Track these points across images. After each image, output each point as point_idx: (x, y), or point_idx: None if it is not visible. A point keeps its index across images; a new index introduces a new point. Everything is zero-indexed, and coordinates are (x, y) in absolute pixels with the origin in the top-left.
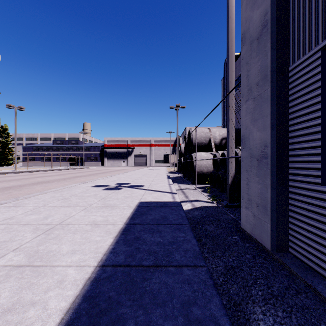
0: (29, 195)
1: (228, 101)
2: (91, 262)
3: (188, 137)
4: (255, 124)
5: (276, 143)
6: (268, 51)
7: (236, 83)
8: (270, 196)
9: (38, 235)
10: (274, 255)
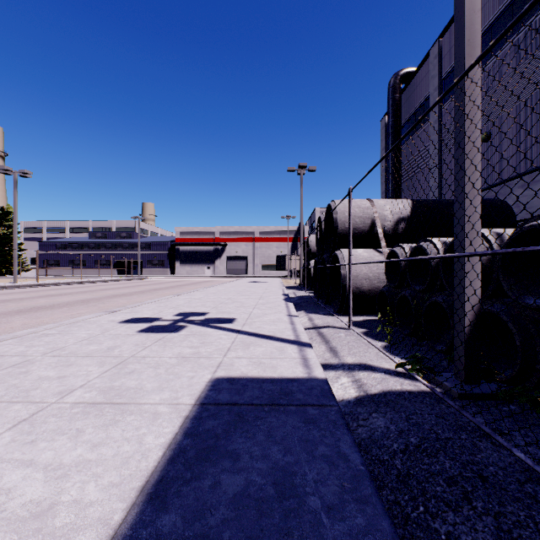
0: None
1: (461, 95)
2: None
3: (325, 219)
4: None
5: None
6: None
7: (409, 123)
8: None
9: None
10: None
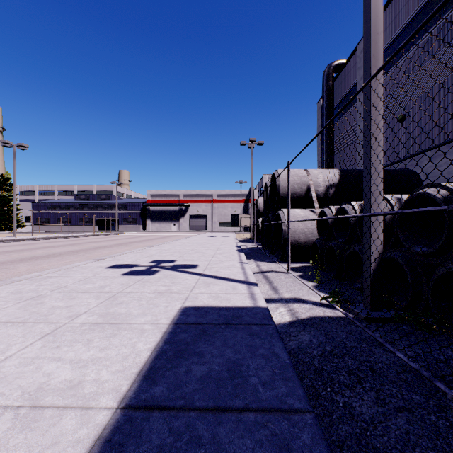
0: None
1: (368, 96)
2: None
3: (270, 185)
4: None
5: None
6: None
7: (340, 105)
8: None
9: None
10: None
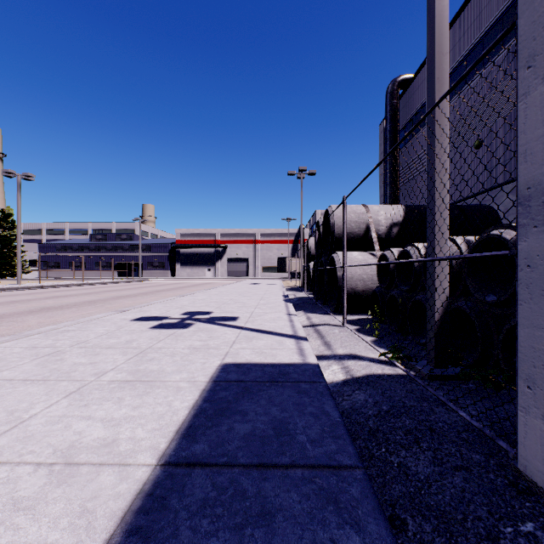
0: None
1: (432, 124)
2: None
3: (323, 224)
4: None
5: None
6: None
7: (407, 128)
8: None
9: None
10: None
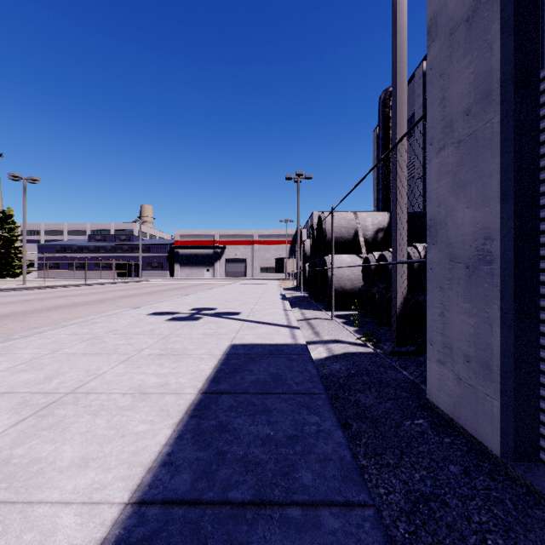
0: (32, 332)
1: (395, 158)
2: (117, 492)
3: (317, 228)
4: (462, 193)
5: (514, 231)
6: (493, 40)
7: None
8: (500, 342)
9: (23, 418)
10: (511, 468)
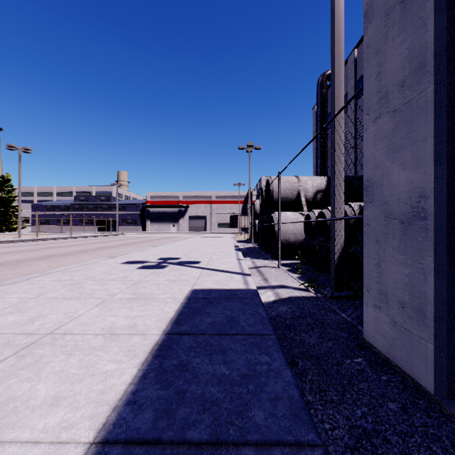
0: (21, 278)
1: (333, 128)
2: (84, 431)
3: (266, 190)
4: (397, 157)
5: (447, 190)
6: (428, 17)
7: None
8: (434, 291)
9: (5, 357)
10: (445, 406)
